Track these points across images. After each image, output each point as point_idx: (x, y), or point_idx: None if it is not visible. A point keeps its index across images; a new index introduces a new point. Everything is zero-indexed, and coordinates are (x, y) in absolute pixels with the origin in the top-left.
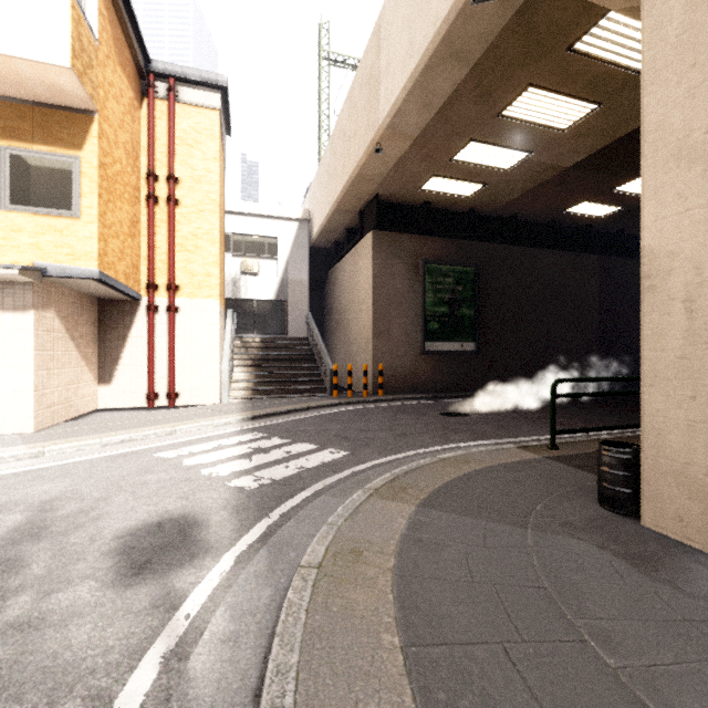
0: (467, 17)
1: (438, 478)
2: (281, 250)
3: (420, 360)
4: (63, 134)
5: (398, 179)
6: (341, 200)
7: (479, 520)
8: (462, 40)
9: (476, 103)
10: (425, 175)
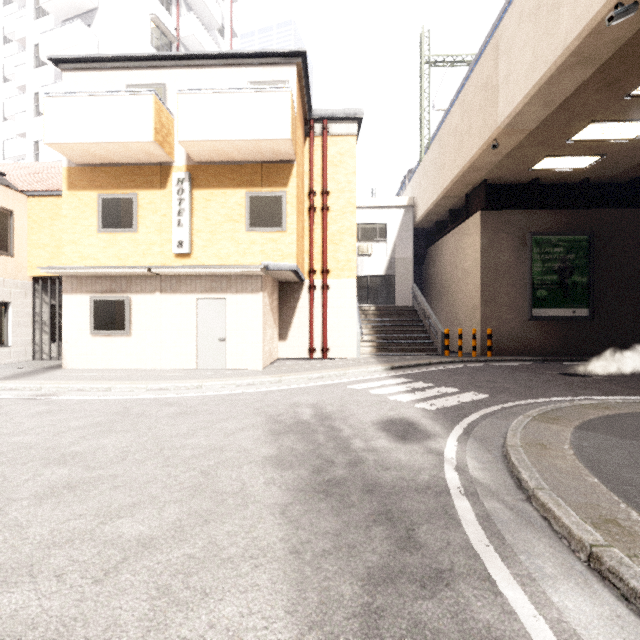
0: (599, 31)
1: (583, 415)
2: (389, 234)
3: (528, 325)
4: (277, 178)
5: (509, 164)
6: (449, 188)
7: (633, 441)
8: (592, 48)
9: (601, 91)
10: (537, 157)
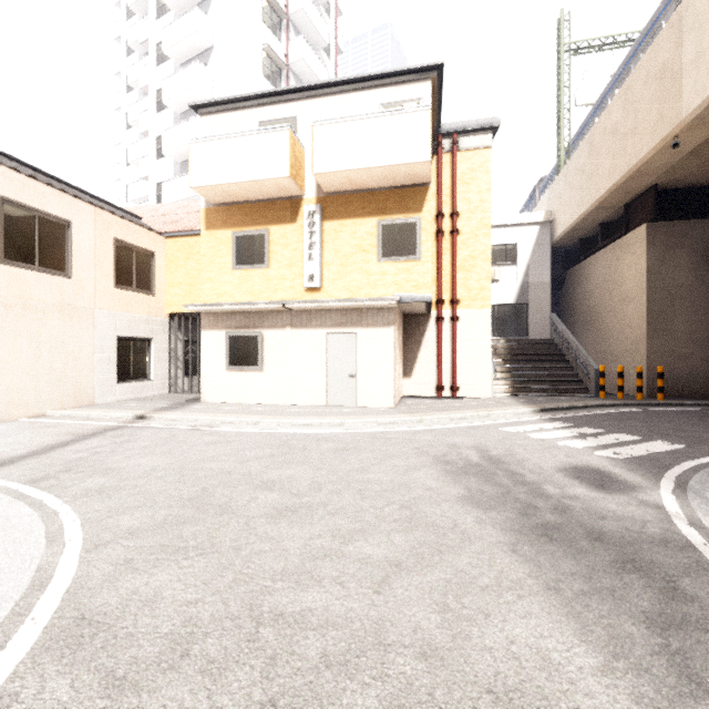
0: None
1: None
2: (521, 255)
3: None
4: (410, 204)
5: (690, 164)
6: (604, 198)
7: None
8: None
9: None
10: None
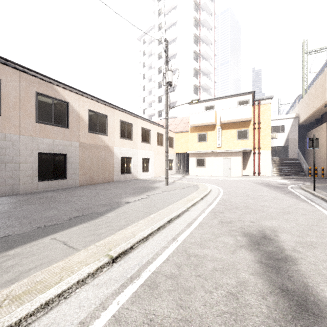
0: None
1: None
2: (286, 129)
3: None
4: (245, 125)
5: None
6: (312, 114)
7: None
8: None
9: None
10: None
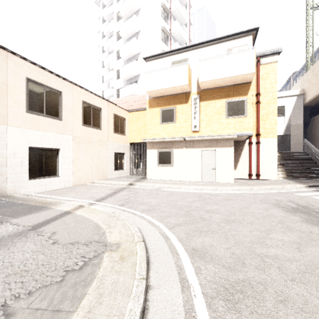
0: None
1: None
2: (286, 111)
3: None
4: (241, 92)
5: None
6: None
7: None
8: None
9: None
10: None
